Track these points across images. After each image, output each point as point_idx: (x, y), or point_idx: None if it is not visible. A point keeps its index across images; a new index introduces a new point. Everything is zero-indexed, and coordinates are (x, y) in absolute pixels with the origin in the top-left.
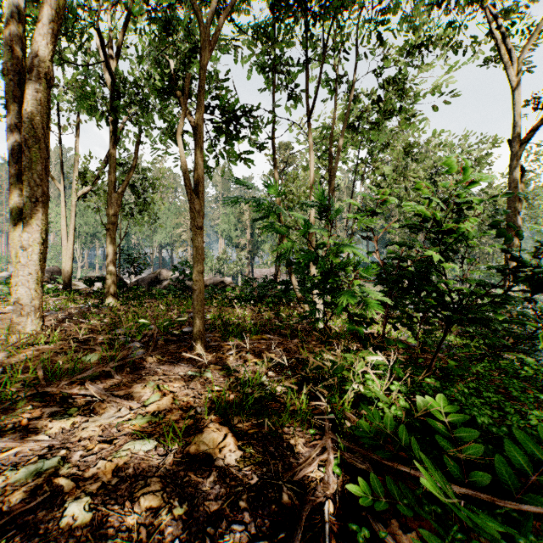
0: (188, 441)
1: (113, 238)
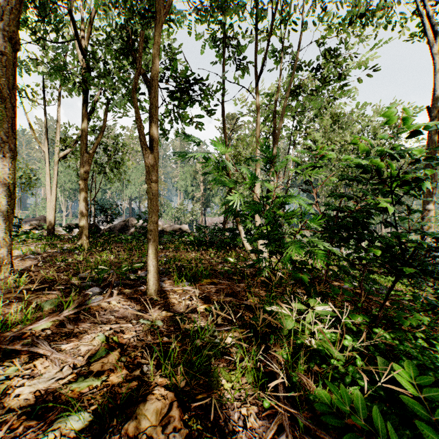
0: (129, 414)
1: (85, 192)
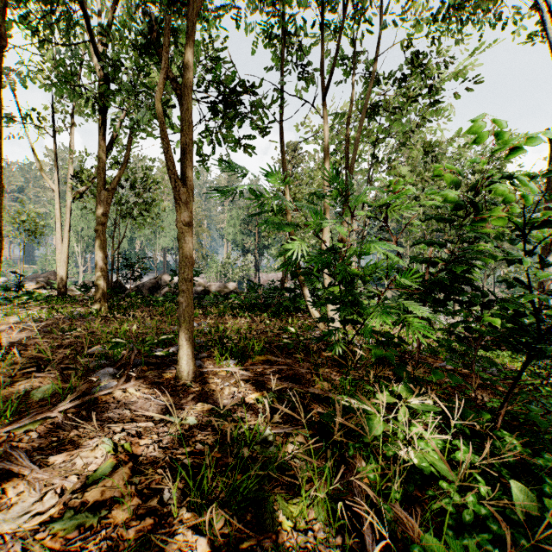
0: None
1: (102, 240)
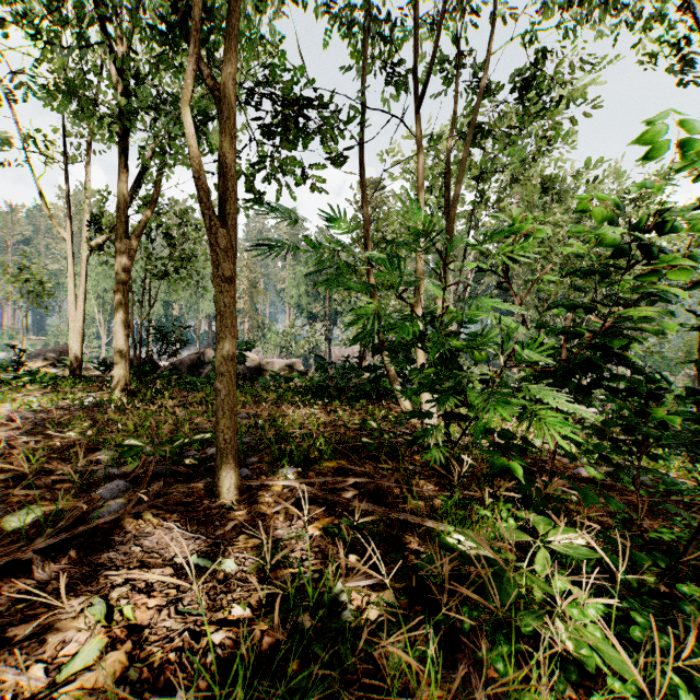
0: None
1: (123, 304)
